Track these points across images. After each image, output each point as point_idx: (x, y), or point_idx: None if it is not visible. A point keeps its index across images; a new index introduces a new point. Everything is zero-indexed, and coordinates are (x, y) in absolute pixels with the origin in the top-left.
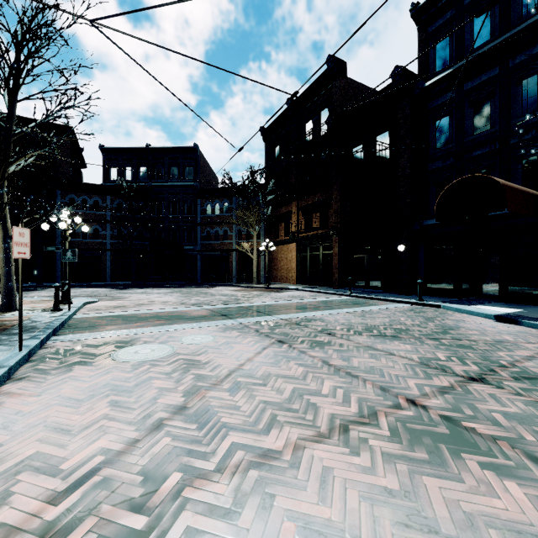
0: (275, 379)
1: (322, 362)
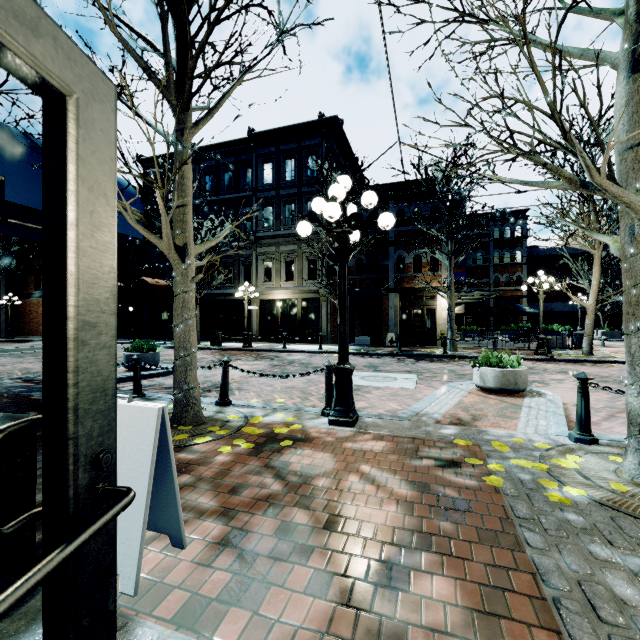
0: (10, 361)
1: (34, 358)
